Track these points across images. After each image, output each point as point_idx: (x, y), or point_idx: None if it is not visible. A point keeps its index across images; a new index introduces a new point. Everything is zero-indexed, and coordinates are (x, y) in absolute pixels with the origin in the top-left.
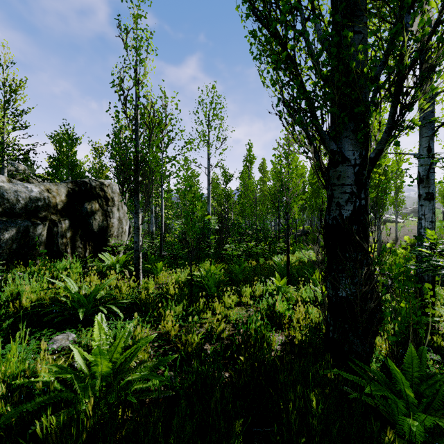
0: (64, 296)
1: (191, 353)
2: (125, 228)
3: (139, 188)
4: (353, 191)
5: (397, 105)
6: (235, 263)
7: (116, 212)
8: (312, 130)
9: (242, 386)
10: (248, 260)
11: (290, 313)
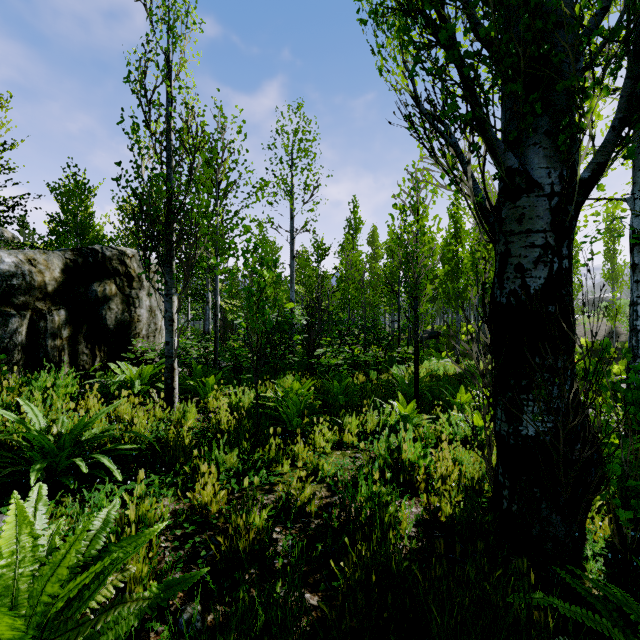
0: (20, 437)
1: (245, 553)
2: (160, 324)
3: (174, 253)
4: (548, 242)
5: (638, 73)
6: (333, 379)
7: (145, 299)
8: (472, 133)
9: (346, 634)
10: (352, 374)
11: (427, 463)
